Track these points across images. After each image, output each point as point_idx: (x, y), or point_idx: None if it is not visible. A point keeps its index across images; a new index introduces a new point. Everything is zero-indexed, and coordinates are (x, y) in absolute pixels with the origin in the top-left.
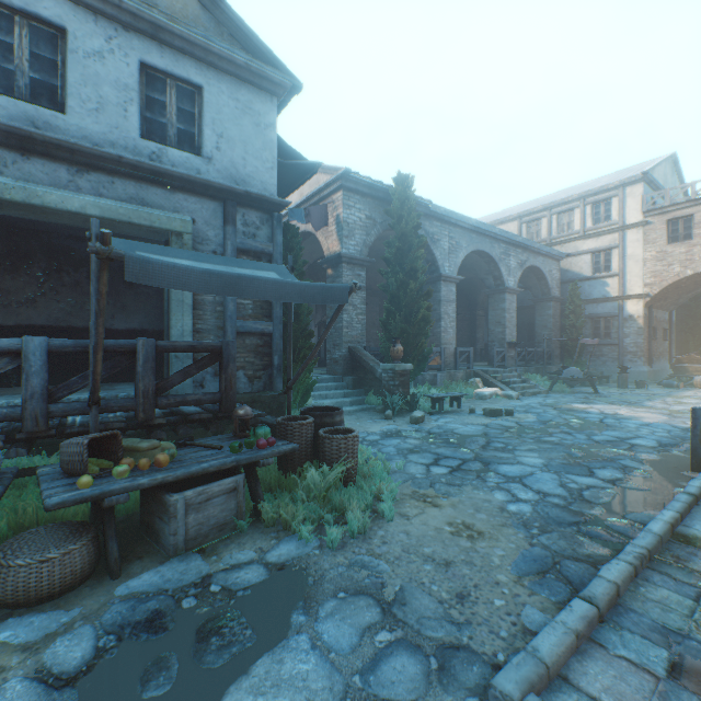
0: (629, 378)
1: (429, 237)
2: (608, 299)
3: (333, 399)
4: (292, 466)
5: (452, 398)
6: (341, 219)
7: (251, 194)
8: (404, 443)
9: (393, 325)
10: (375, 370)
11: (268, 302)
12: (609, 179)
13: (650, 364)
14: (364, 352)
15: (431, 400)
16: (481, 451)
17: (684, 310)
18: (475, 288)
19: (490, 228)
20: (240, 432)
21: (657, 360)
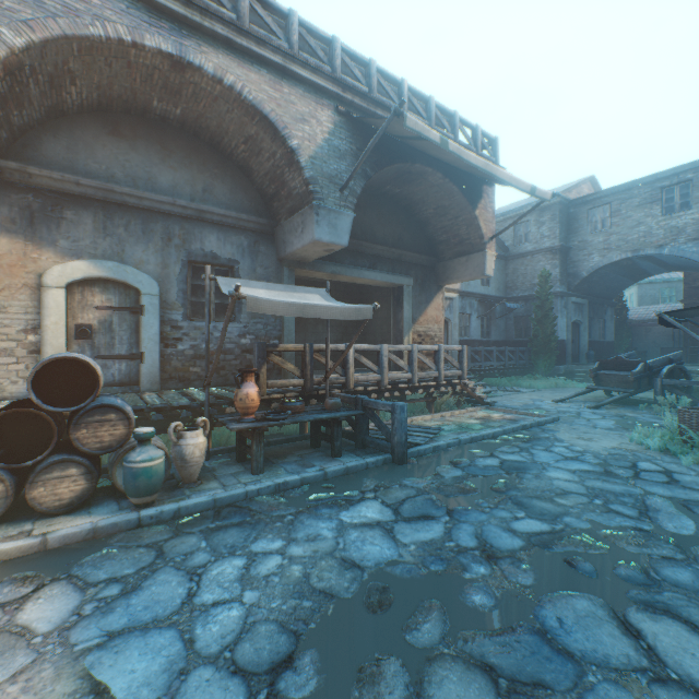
0: None
1: None
2: None
3: None
4: None
5: None
6: None
7: None
8: None
9: None
10: None
11: None
12: None
13: None
14: None
15: None
16: (630, 488)
17: None
18: None
19: None
20: None
21: None
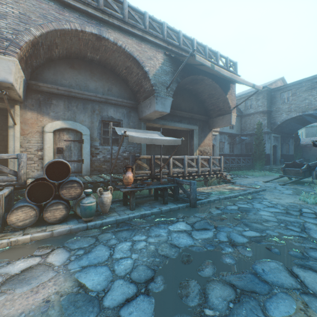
0: None
1: None
2: None
3: None
4: None
5: None
6: None
7: None
8: None
9: None
10: None
11: None
12: None
13: None
14: None
15: None
16: (298, 219)
17: None
18: None
19: None
20: None
21: None
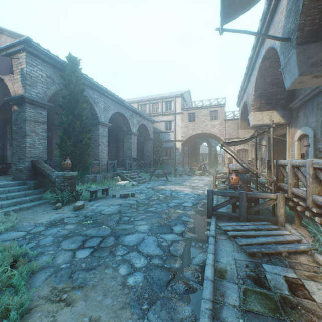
0: (177, 172)
1: (92, 99)
2: (170, 141)
3: (14, 199)
4: None
5: (104, 189)
6: (24, 72)
7: None
8: (63, 230)
9: (66, 147)
10: (51, 176)
11: None
12: (170, 93)
13: (183, 166)
14: (44, 164)
15: (90, 192)
16: (115, 227)
17: (192, 147)
18: (119, 131)
19: (125, 102)
20: None
21: (185, 165)
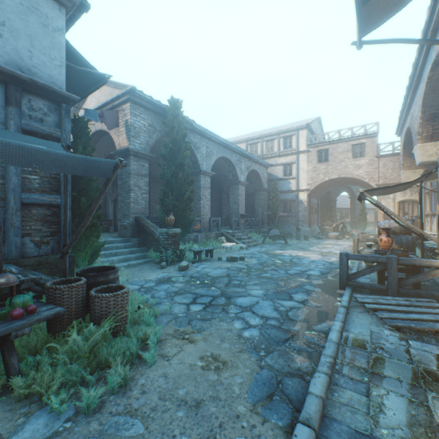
0: (300, 234)
1: (193, 144)
2: (291, 191)
3: (122, 255)
4: (61, 326)
5: (208, 250)
6: (129, 123)
7: (37, 83)
8: (173, 287)
9: (168, 202)
10: (154, 233)
11: (57, 179)
12: (291, 125)
13: (310, 226)
14: (147, 220)
15: (193, 253)
16: (225, 288)
17: (323, 198)
18: (222, 181)
19: (230, 144)
20: (1, 300)
21: (313, 225)
